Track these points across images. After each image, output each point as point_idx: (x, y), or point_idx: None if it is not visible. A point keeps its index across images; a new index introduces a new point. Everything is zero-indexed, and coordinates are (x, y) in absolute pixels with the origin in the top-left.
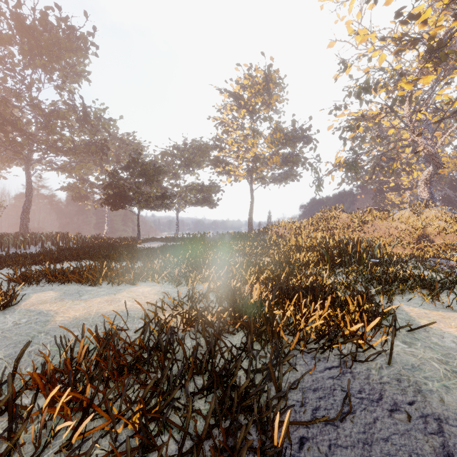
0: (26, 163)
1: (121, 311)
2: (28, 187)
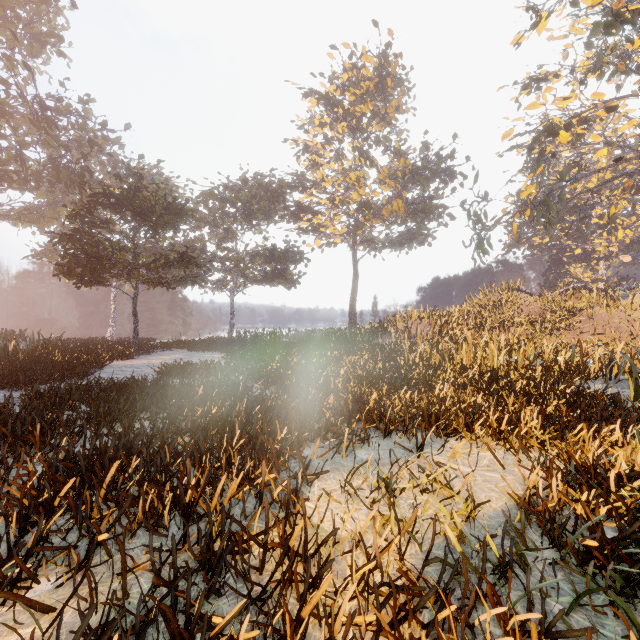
0: None
1: None
2: None
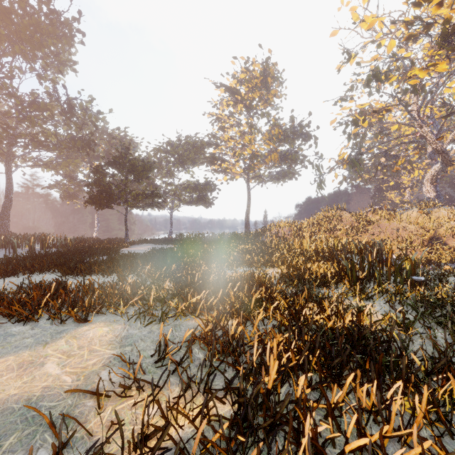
0: (6, 158)
1: (25, 400)
2: (8, 184)
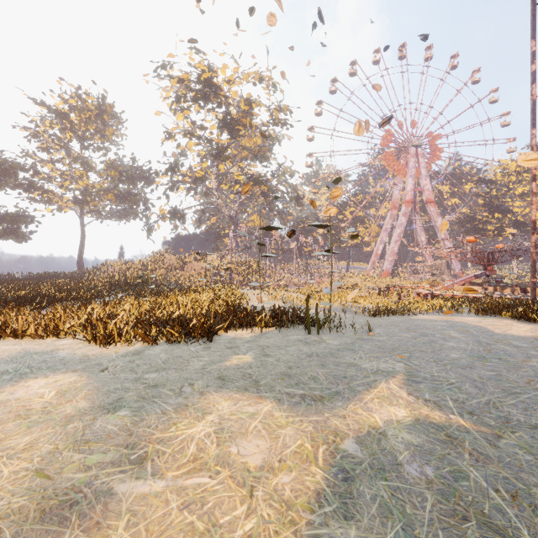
0: None
1: None
2: None
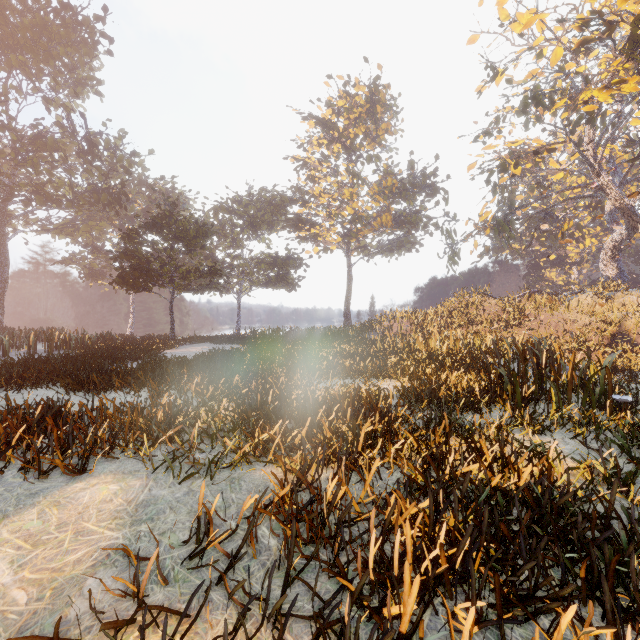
0: None
1: None
2: (1, 257)
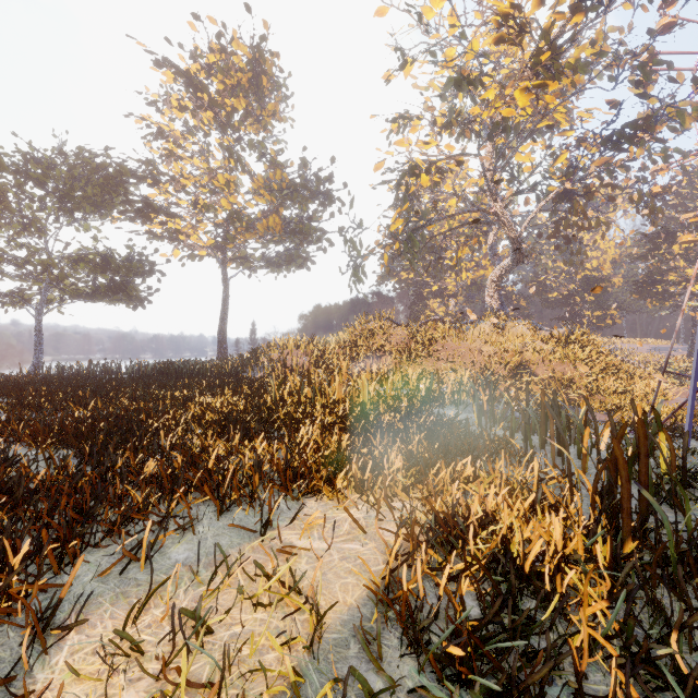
0: None
1: None
2: None
